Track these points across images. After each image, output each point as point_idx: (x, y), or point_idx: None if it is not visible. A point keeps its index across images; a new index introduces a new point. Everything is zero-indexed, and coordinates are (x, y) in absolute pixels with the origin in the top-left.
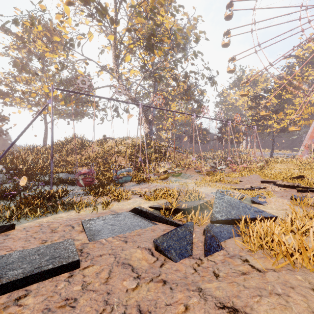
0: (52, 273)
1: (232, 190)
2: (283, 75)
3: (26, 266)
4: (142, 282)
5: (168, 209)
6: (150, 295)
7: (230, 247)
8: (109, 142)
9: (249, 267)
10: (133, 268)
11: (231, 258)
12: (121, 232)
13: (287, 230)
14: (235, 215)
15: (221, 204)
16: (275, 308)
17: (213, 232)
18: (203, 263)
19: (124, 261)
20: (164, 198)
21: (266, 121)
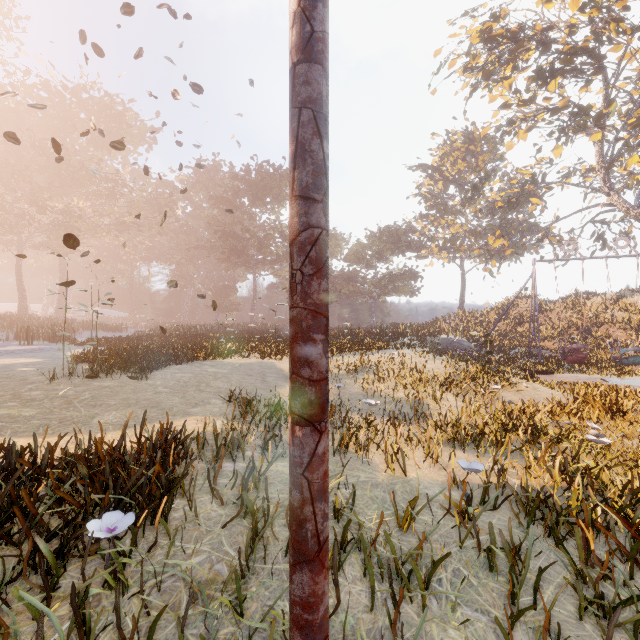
0: None
1: None
2: None
3: None
4: None
5: None
6: None
7: None
8: (587, 301)
9: None
10: None
11: None
12: (639, 386)
13: None
14: None
15: None
16: None
17: None
18: None
19: None
20: None
21: None
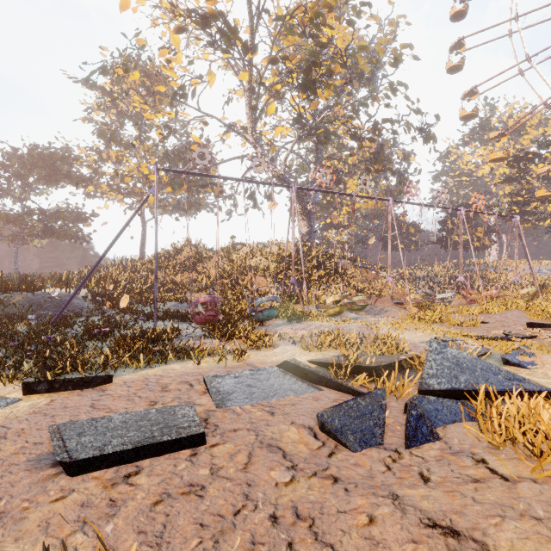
0: (168, 447)
1: (465, 339)
2: None
3: (133, 434)
4: (300, 476)
5: (341, 367)
6: (312, 495)
7: (455, 438)
8: (240, 250)
9: (486, 472)
10: (284, 453)
11: (454, 456)
12: (265, 398)
13: None
14: (466, 383)
15: (439, 363)
16: (528, 539)
17: (423, 410)
18: (403, 458)
19: (271, 442)
20: (335, 349)
21: (542, 205)
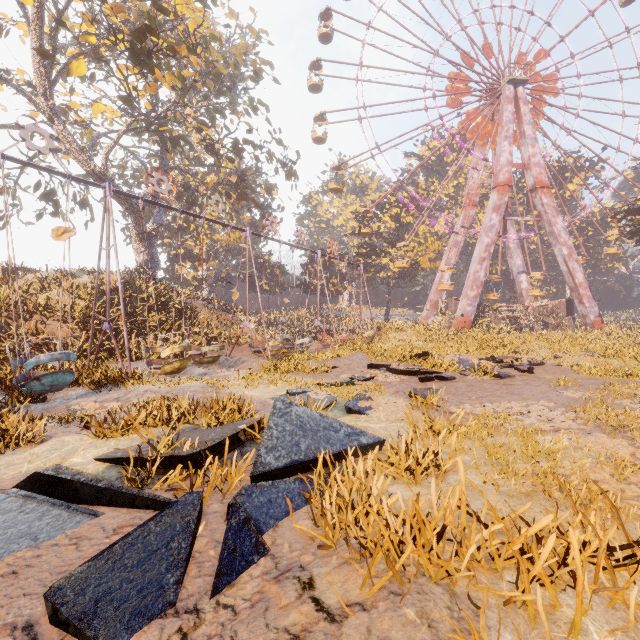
0: None
1: (317, 388)
2: (402, 183)
3: None
4: None
5: (146, 461)
6: None
7: (286, 541)
8: (20, 279)
9: (311, 610)
10: None
11: (278, 583)
12: None
13: (399, 468)
14: (307, 450)
15: (281, 429)
16: None
17: (251, 508)
18: (202, 623)
19: None
20: (153, 427)
21: (379, 259)
